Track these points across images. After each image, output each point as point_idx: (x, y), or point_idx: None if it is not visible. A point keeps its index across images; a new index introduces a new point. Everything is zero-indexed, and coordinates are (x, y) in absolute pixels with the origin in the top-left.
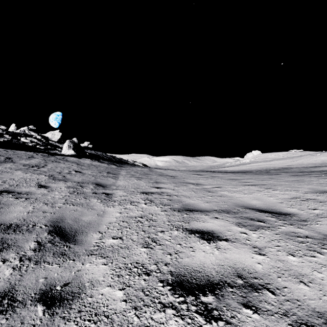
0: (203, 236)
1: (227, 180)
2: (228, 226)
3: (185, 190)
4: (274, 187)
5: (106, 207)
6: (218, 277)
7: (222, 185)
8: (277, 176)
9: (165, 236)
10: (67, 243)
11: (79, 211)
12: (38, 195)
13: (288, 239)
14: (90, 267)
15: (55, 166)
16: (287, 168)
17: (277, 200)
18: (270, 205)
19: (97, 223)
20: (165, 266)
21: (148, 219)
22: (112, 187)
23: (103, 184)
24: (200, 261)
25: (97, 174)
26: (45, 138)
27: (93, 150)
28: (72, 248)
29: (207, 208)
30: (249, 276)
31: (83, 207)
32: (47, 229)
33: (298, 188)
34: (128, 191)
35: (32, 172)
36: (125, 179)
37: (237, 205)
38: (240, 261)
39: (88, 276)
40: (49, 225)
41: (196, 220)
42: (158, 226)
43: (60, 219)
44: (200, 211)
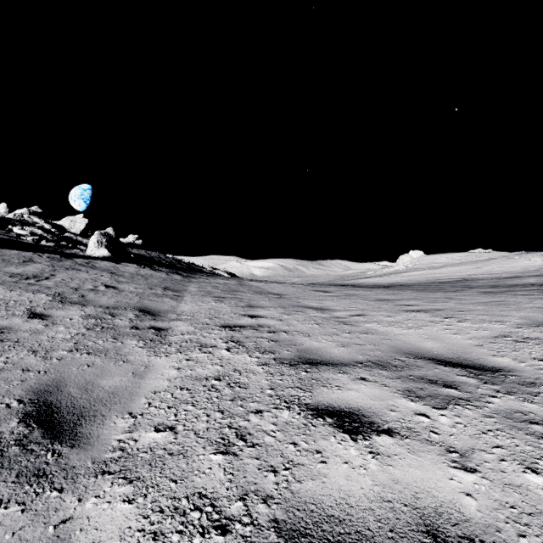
0: (341, 424)
1: (373, 302)
2: (389, 397)
3: (302, 320)
4: (459, 316)
5: (152, 356)
6: (385, 538)
7: (365, 310)
8: (457, 294)
9: (264, 424)
10: (56, 444)
11: (99, 366)
12: (23, 334)
13: (514, 429)
14: (95, 511)
15: (70, 278)
16: (468, 280)
17: (471, 341)
18: (459, 350)
19: (129, 392)
20: (263, 506)
21: (231, 383)
22: (169, 316)
23: (154, 309)
24: (340, 489)
25: (146, 291)
26: (59, 228)
27: (144, 250)
28: (64, 456)
29: (343, 357)
30: (453, 534)
31: (106, 357)
32: (21, 409)
33: (502, 317)
34: (198, 323)
35: (23, 289)
36: (196, 299)
37: (399, 350)
38: (427, 490)
39: (84, 536)
40: (28, 400)
41: (325, 386)
42: (251, 399)
43: (55, 385)
44: (331, 364)
